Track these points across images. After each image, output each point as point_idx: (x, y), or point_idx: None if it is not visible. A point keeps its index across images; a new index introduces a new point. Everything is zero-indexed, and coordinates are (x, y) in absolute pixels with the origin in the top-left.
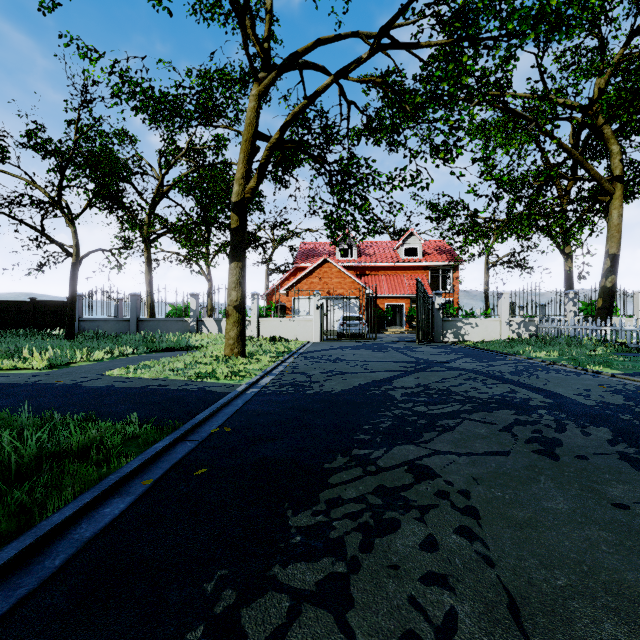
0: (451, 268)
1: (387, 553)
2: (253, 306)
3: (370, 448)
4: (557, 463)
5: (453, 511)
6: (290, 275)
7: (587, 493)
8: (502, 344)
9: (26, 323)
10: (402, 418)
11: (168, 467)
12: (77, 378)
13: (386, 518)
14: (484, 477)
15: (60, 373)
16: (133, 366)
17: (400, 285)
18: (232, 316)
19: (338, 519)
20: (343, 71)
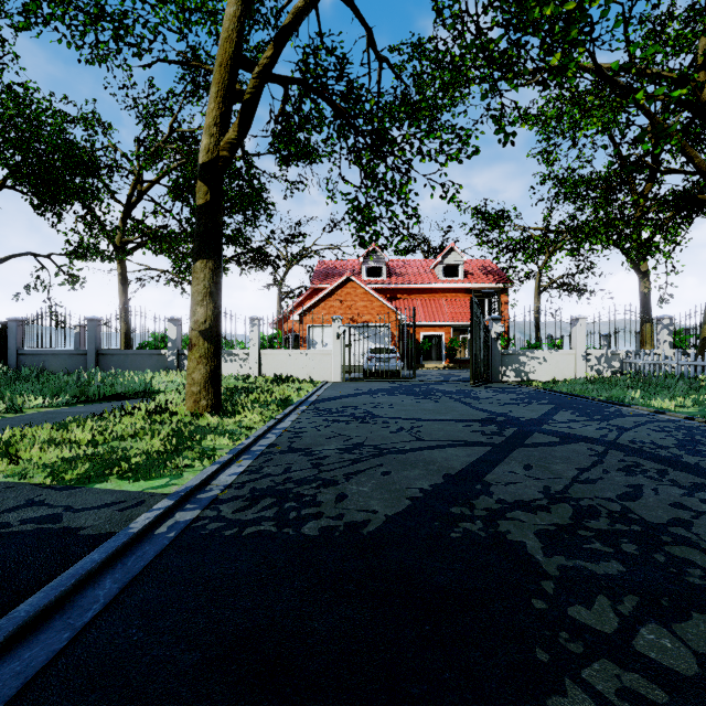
0: (499, 291)
1: None
2: (252, 335)
3: None
4: None
5: None
6: (305, 298)
7: None
8: (589, 386)
9: None
10: None
11: None
12: None
13: None
14: None
15: None
16: None
17: (439, 311)
18: (197, 347)
19: None
20: None
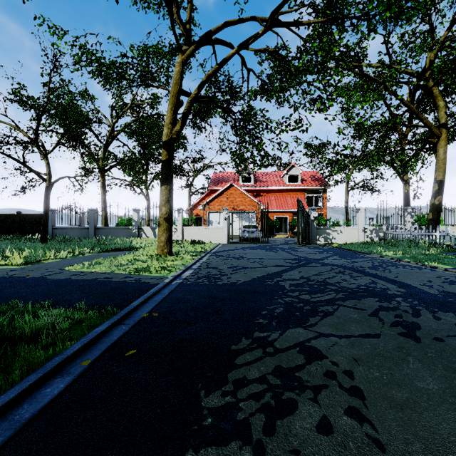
0: (321, 191)
1: (288, 436)
2: (179, 218)
3: (268, 331)
4: (420, 345)
5: (341, 391)
6: (206, 196)
7: (451, 373)
8: (360, 245)
9: (14, 230)
10: (291, 305)
11: (104, 348)
12: (44, 272)
13: (285, 399)
14: (363, 358)
15: (32, 268)
16: (88, 263)
17: (285, 203)
18: (162, 225)
19: (244, 400)
20: (245, 43)
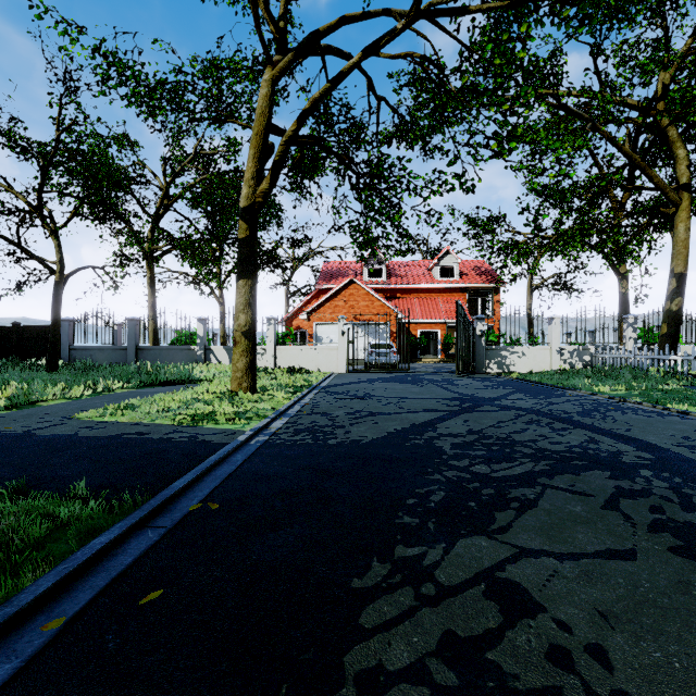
0: (491, 290)
1: None
2: (269, 332)
3: (421, 543)
4: None
5: None
6: (312, 298)
7: None
8: (555, 376)
9: (8, 352)
10: (459, 485)
11: (102, 585)
12: (34, 423)
13: None
14: (617, 610)
15: (17, 416)
16: (113, 406)
17: (435, 309)
18: (240, 344)
19: None
20: (373, 46)
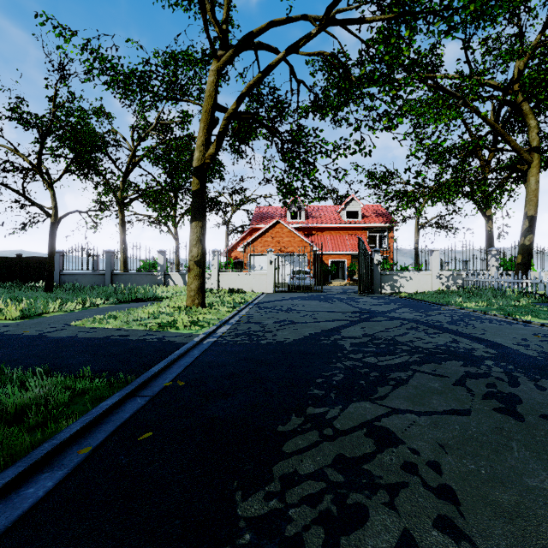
0: (387, 229)
1: None
2: (214, 262)
3: (325, 406)
4: (524, 424)
5: (426, 492)
6: (247, 235)
7: None
8: (434, 295)
9: (13, 277)
10: (354, 370)
11: (112, 430)
12: (44, 328)
13: (350, 503)
14: (451, 443)
15: (30, 323)
16: (100, 316)
17: (342, 243)
18: (193, 270)
19: (295, 505)
20: (294, 46)
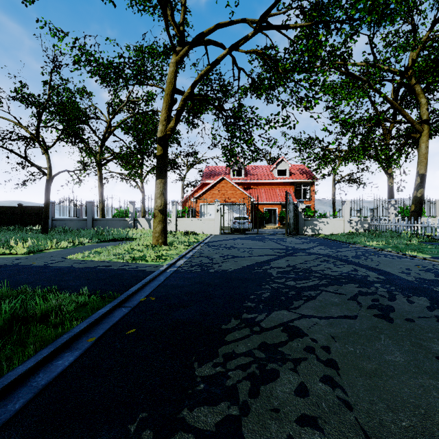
0: (309, 184)
1: (270, 398)
2: (173, 210)
3: (255, 313)
4: (392, 324)
5: (318, 363)
6: (198, 188)
7: (417, 348)
8: (345, 236)
9: (15, 221)
10: (278, 290)
11: (107, 328)
12: (47, 261)
13: (268, 369)
14: (339, 336)
15: (35, 257)
16: (87, 252)
17: (274, 195)
18: (157, 217)
19: (232, 370)
20: (235, 45)
